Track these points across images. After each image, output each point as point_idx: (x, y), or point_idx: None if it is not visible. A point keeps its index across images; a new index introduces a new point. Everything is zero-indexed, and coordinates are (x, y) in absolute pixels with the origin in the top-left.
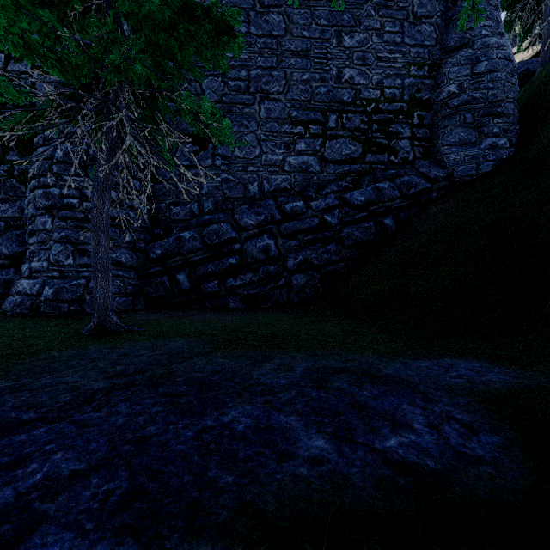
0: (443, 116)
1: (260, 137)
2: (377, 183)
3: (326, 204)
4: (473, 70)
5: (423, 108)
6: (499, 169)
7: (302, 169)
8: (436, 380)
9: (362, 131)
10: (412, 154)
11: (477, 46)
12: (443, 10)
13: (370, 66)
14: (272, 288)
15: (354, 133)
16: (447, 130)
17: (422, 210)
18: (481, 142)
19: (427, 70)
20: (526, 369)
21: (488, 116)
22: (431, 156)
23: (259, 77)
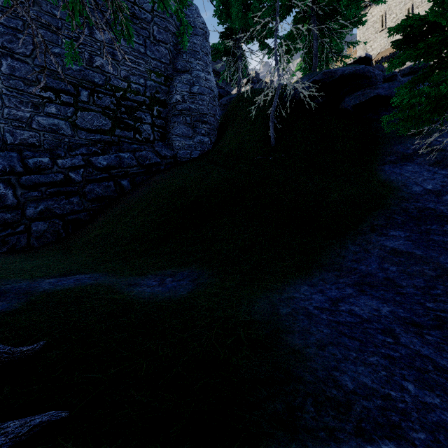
0: (173, 114)
1: (2, 90)
2: (121, 153)
3: (73, 164)
4: (191, 89)
5: (161, 105)
6: (200, 157)
7: (53, 130)
8: (34, 288)
9: (112, 111)
10: (152, 136)
11: (194, 75)
12: (175, 42)
13: (119, 62)
14: (10, 234)
15: (105, 110)
16: (175, 124)
17: (151, 177)
18: (195, 137)
19: (164, 80)
20: (116, 275)
21: (199, 122)
22: (166, 140)
23: (1, 33)
